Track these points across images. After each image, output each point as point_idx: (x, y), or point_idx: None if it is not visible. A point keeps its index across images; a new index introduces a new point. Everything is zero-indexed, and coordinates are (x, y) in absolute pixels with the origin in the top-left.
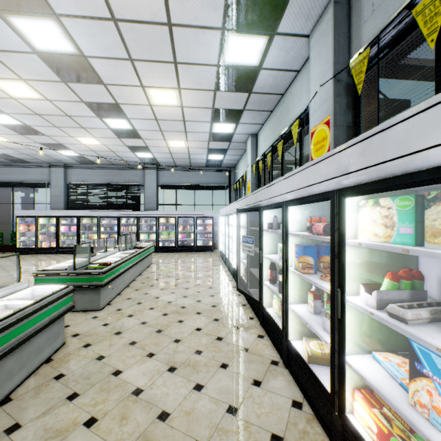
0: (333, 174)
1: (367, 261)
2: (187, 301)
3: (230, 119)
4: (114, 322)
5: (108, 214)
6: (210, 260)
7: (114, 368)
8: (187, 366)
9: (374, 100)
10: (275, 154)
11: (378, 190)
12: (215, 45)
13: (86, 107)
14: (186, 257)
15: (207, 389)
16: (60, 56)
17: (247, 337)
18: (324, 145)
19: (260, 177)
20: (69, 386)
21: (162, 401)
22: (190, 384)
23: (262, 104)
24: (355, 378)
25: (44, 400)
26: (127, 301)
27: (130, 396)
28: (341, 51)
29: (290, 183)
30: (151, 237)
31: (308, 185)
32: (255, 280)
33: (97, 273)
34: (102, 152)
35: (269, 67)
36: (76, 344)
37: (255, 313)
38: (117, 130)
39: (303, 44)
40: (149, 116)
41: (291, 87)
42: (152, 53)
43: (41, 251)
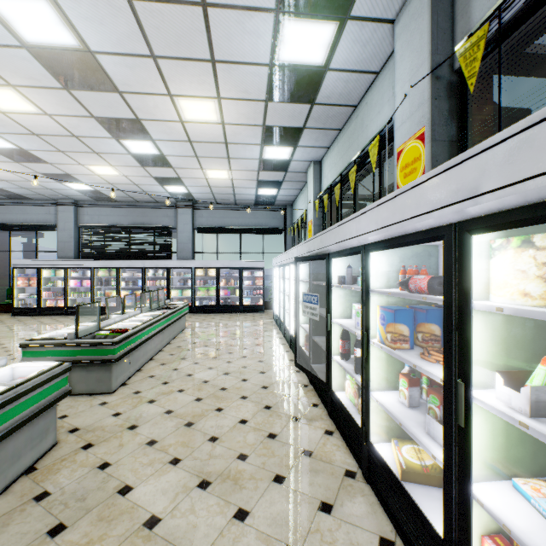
0: (450, 199)
1: (503, 335)
2: (228, 380)
3: (286, 141)
4: (129, 411)
5: (130, 265)
6: (260, 323)
7: (121, 483)
8: (225, 480)
9: (487, 106)
10: (345, 185)
11: (542, 219)
12: (266, 35)
13: (98, 125)
14: (229, 319)
15: (254, 518)
16: (58, 51)
17: (310, 433)
18: (417, 168)
19: (324, 216)
20: (54, 513)
21: (187, 538)
22: (229, 510)
23: (329, 120)
24: (484, 518)
25: (13, 535)
26: (149, 380)
27: (141, 530)
28: (441, 36)
29: (374, 218)
30: (185, 294)
31: (404, 219)
32: (319, 353)
33: (107, 343)
34: (122, 185)
35: (339, 68)
36: (73, 445)
37: (320, 397)
38: (140, 156)
39: (385, 33)
40: (181, 137)
41: (367, 96)
42: (181, 47)
43: (45, 311)
